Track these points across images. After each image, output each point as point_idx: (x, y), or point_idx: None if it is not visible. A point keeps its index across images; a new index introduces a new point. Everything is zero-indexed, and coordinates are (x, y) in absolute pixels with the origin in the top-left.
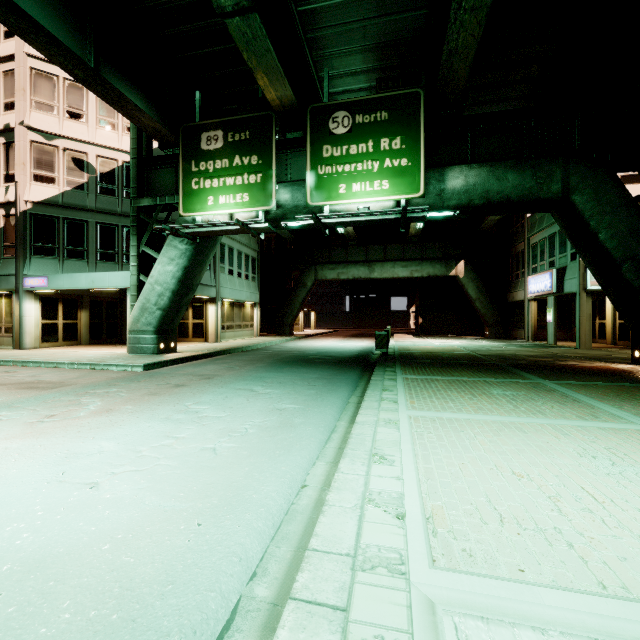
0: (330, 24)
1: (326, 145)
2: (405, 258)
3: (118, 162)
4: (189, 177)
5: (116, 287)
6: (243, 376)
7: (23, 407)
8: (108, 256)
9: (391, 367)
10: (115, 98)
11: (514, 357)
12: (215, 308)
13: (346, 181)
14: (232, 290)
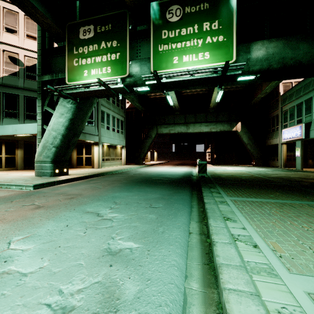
0: None
1: (164, 30)
2: (207, 121)
3: None
4: (72, 58)
5: (30, 133)
6: (100, 196)
7: None
8: (32, 116)
9: (213, 188)
10: None
11: (292, 179)
12: (98, 148)
13: (178, 54)
14: (109, 138)
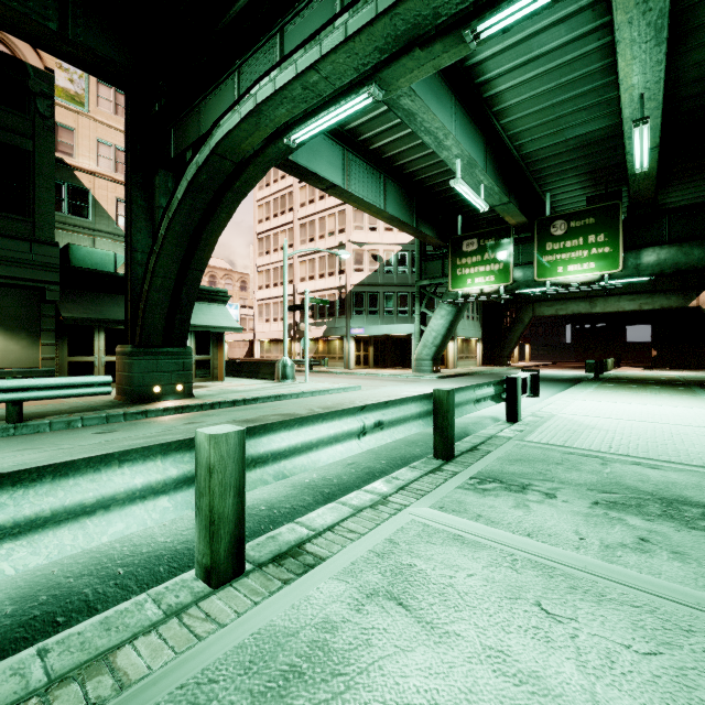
0: (551, 172)
1: (548, 243)
2: (633, 291)
3: (394, 252)
4: (455, 268)
5: (405, 333)
6: None
7: (422, 385)
8: (389, 312)
9: (595, 382)
10: (422, 236)
11: None
12: (453, 344)
13: (563, 264)
14: (463, 330)
